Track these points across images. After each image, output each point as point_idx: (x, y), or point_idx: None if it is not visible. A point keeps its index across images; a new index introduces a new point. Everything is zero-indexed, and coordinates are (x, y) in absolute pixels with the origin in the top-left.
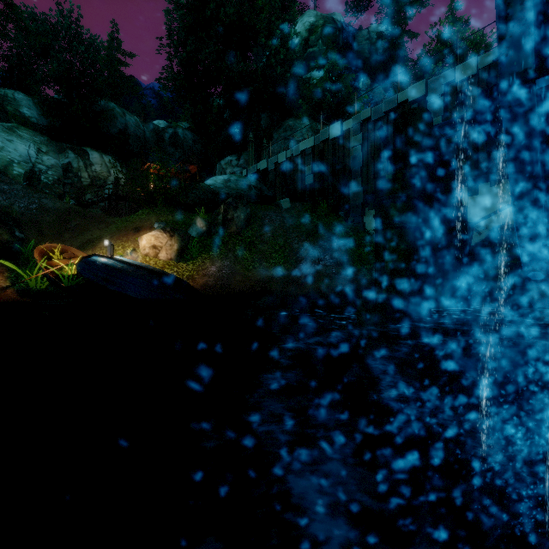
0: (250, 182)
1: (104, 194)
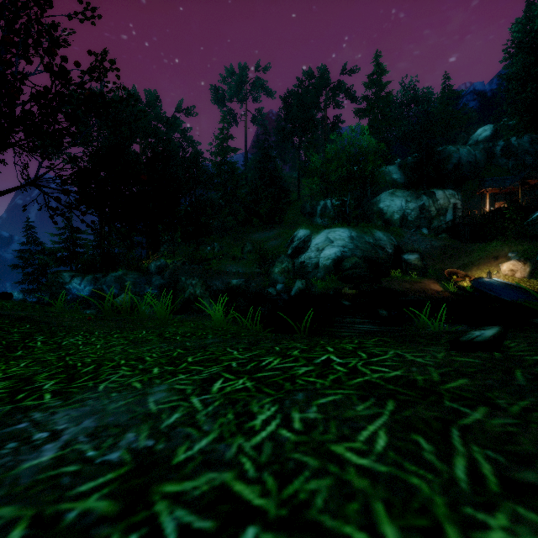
0: None
1: (445, 219)
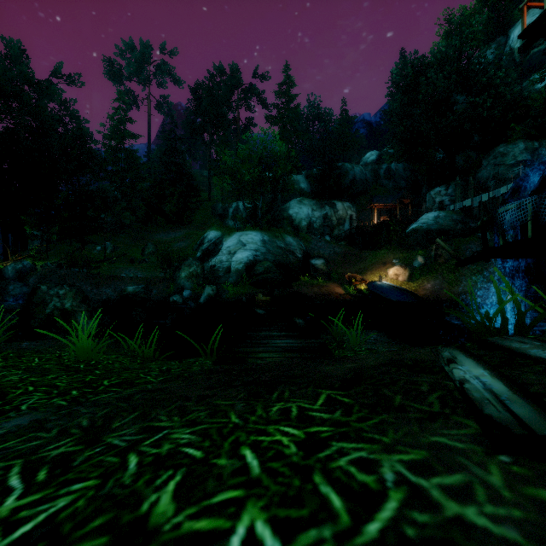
0: (456, 216)
1: (344, 228)
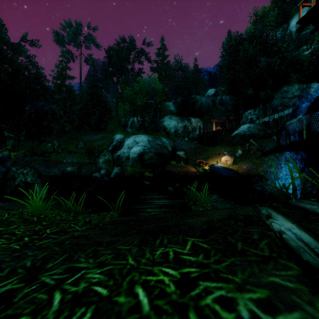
0: (260, 127)
1: (195, 133)
